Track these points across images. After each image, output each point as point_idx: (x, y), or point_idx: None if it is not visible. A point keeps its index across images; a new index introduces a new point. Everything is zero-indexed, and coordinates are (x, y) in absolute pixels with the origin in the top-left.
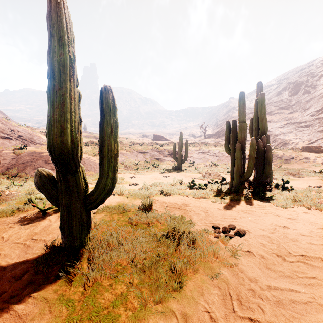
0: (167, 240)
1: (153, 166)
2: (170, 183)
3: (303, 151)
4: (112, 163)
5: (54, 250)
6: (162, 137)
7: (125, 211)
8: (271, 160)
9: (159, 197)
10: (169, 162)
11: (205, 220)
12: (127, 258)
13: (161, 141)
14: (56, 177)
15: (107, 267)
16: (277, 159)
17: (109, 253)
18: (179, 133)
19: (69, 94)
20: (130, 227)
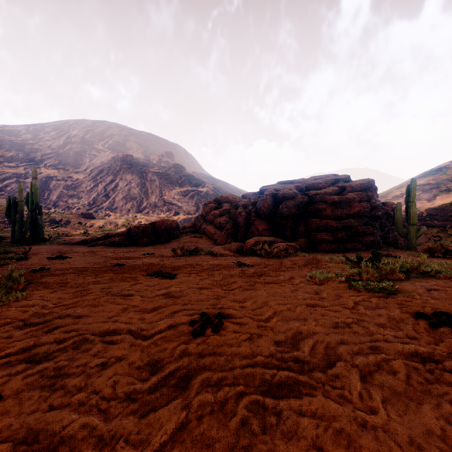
0: None
1: None
2: None
3: (79, 217)
4: None
5: None
6: None
7: None
8: (40, 224)
9: None
10: None
11: None
12: None
13: None
14: None
15: None
16: (56, 223)
17: None
18: None
19: None
20: None
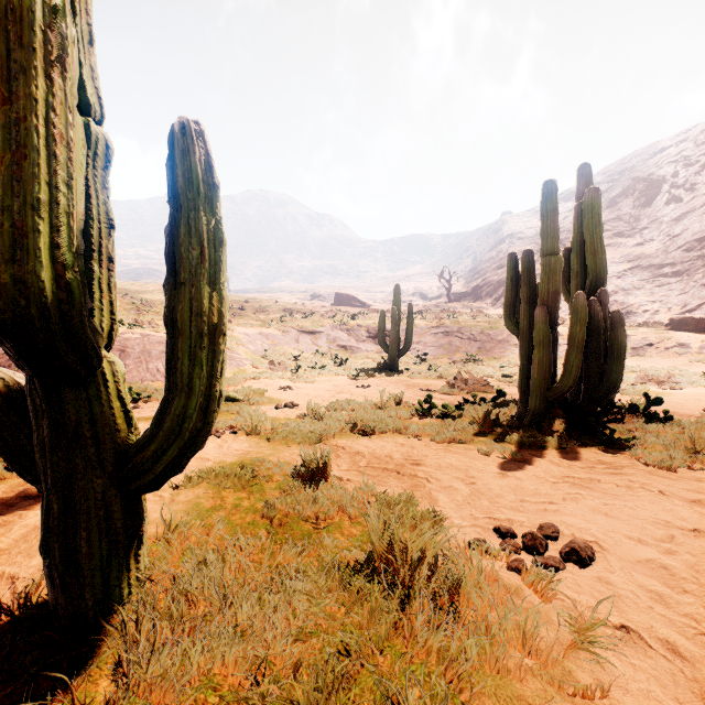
0: (371, 588)
1: (333, 362)
2: (373, 404)
3: (672, 329)
4: (203, 353)
5: (24, 618)
6: (355, 299)
7: (257, 480)
8: (623, 348)
9: (348, 439)
10: (371, 354)
11: (470, 507)
12: (241, 659)
13: (352, 308)
14: (26, 395)
15: (171, 700)
16: None
17: (182, 644)
18: (394, 289)
19: (43, 120)
20: (267, 533)
